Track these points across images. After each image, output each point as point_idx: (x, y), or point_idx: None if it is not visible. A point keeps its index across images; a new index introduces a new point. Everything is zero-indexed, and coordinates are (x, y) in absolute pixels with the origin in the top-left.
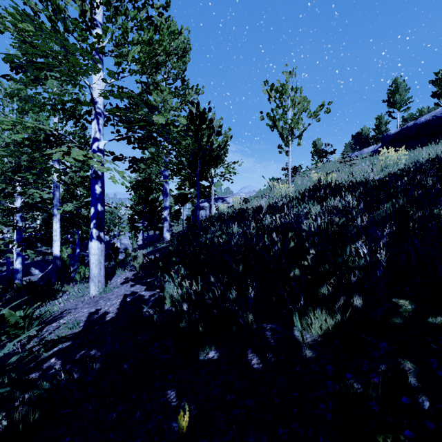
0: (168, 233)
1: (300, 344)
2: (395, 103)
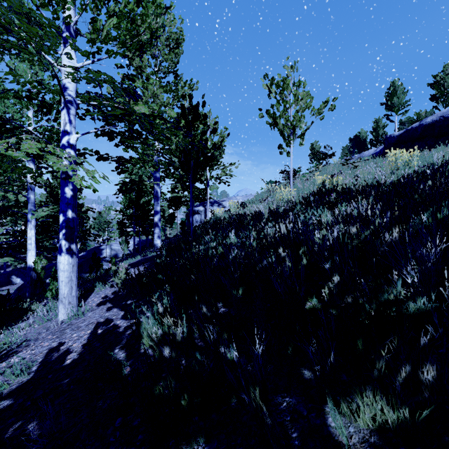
0: (159, 240)
1: (341, 448)
2: (393, 106)
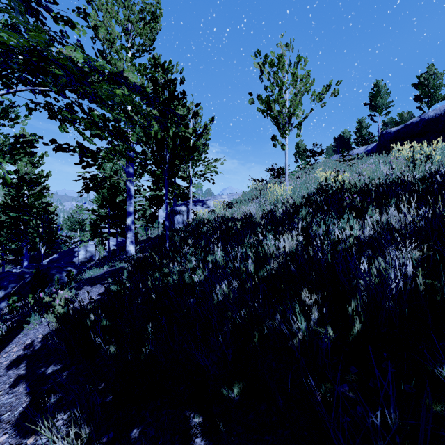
0: (133, 246)
1: None
2: (377, 106)
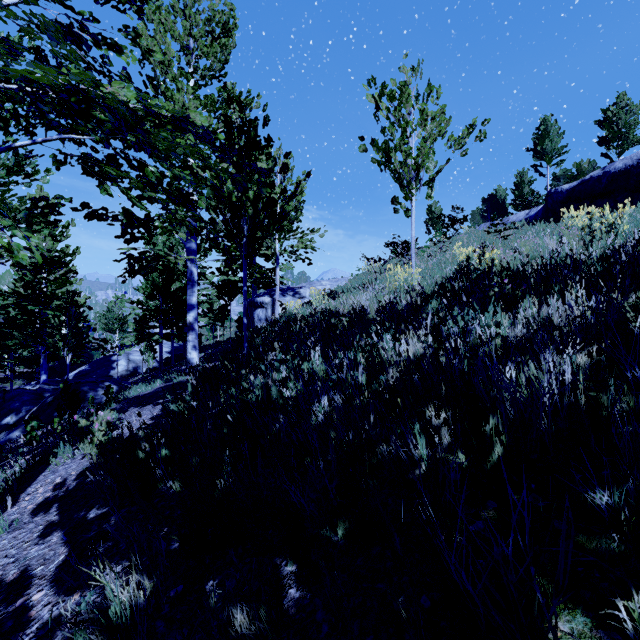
0: (196, 352)
1: None
2: (544, 153)
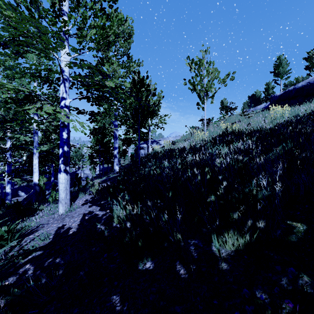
0: (117, 166)
1: (217, 257)
2: (279, 73)
